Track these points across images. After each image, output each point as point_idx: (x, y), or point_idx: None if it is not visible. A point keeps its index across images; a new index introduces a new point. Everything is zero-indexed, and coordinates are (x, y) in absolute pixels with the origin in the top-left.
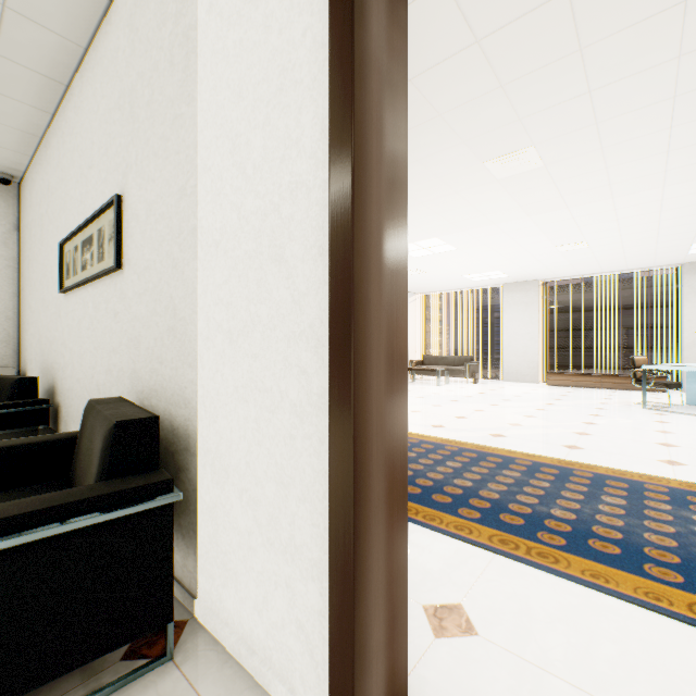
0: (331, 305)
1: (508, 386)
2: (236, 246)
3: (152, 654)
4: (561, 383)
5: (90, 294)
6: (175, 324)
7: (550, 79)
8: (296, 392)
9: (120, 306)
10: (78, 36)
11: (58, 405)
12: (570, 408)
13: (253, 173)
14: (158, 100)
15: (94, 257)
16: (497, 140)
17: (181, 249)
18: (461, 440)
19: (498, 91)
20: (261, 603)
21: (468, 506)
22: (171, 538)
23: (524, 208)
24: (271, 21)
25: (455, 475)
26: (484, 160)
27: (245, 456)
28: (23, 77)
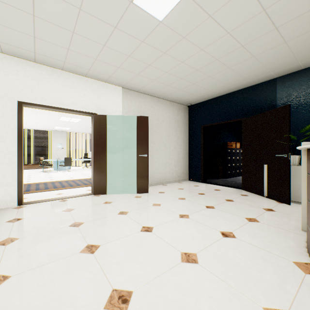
0: (18, 150)
1: None
2: None
3: None
4: None
5: None
6: None
7: None
8: (8, 161)
9: None
10: None
11: None
12: None
13: None
14: None
15: None
16: None
17: None
18: None
19: None
20: None
21: None
22: None
23: None
24: (0, 104)
25: None
26: None
27: None
28: None
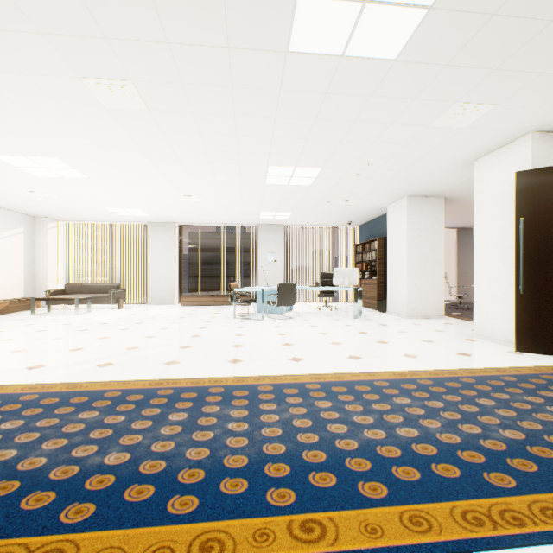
0: None
1: (149, 309)
2: None
3: None
4: (191, 303)
5: None
6: None
7: (126, 2)
8: None
9: None
10: None
11: None
12: (188, 324)
13: None
14: None
15: None
16: (88, 54)
17: None
18: (54, 382)
19: None
20: None
21: None
22: None
23: (144, 151)
24: None
25: None
26: (81, 75)
27: None
28: None
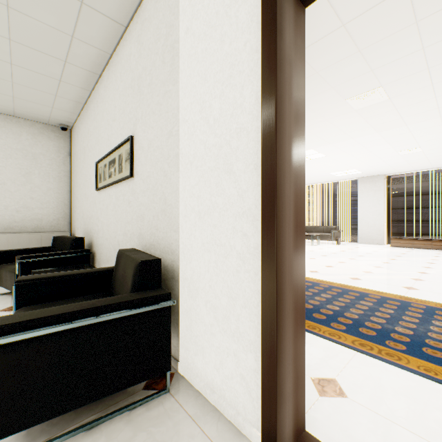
0: (262, 197)
1: (361, 247)
2: (203, 164)
3: (158, 388)
4: (401, 245)
5: (114, 191)
6: (165, 208)
7: (394, 43)
8: (240, 246)
9: (131, 197)
10: (108, 48)
11: (94, 252)
12: (408, 262)
13: (214, 123)
14: (155, 83)
15: (116, 170)
16: (355, 85)
17: (169, 166)
18: (330, 281)
19: (357, 54)
20: (218, 364)
21: (337, 321)
22: (170, 325)
23: (374, 127)
24: (224, 37)
25: (327, 302)
26: (346, 98)
27: (208, 282)
28: (78, 73)
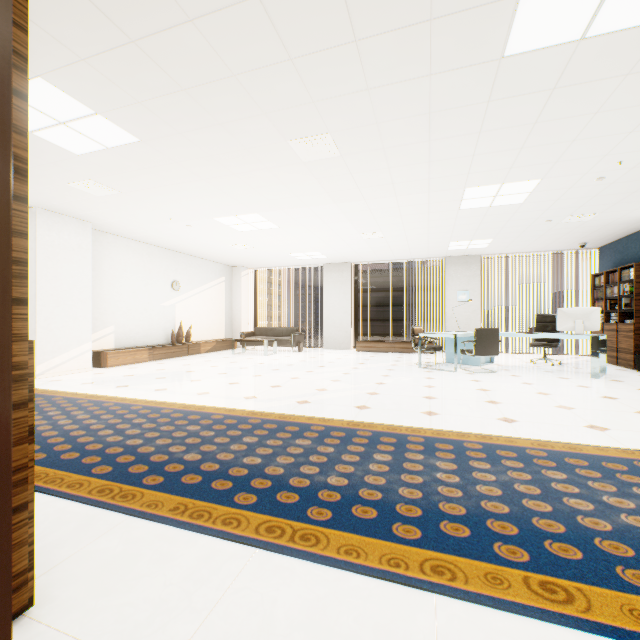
0: None
1: (326, 353)
2: None
3: None
4: (367, 349)
5: None
6: None
7: (335, 66)
8: None
9: None
10: None
11: None
12: (369, 371)
13: None
14: None
15: None
16: (297, 120)
17: None
18: (268, 411)
19: (289, 65)
20: None
21: (248, 489)
22: None
23: (331, 194)
24: None
25: (247, 453)
26: (288, 139)
27: None
28: None
